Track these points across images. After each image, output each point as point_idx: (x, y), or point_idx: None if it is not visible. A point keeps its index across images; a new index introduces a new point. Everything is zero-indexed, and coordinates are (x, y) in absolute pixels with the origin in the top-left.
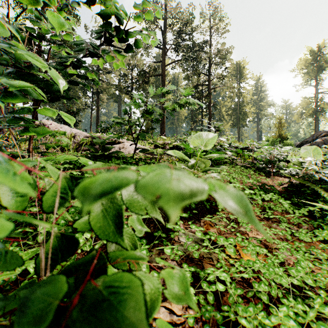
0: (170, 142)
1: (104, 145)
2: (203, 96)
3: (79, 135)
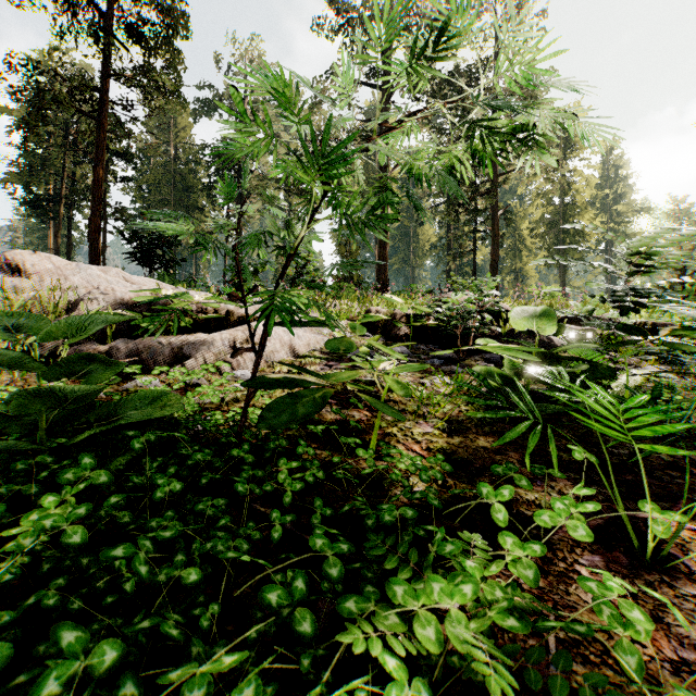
0: (411, 310)
1: (102, 358)
2: (480, 193)
3: (91, 299)
